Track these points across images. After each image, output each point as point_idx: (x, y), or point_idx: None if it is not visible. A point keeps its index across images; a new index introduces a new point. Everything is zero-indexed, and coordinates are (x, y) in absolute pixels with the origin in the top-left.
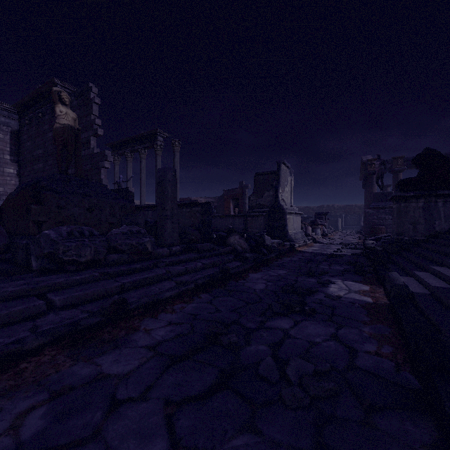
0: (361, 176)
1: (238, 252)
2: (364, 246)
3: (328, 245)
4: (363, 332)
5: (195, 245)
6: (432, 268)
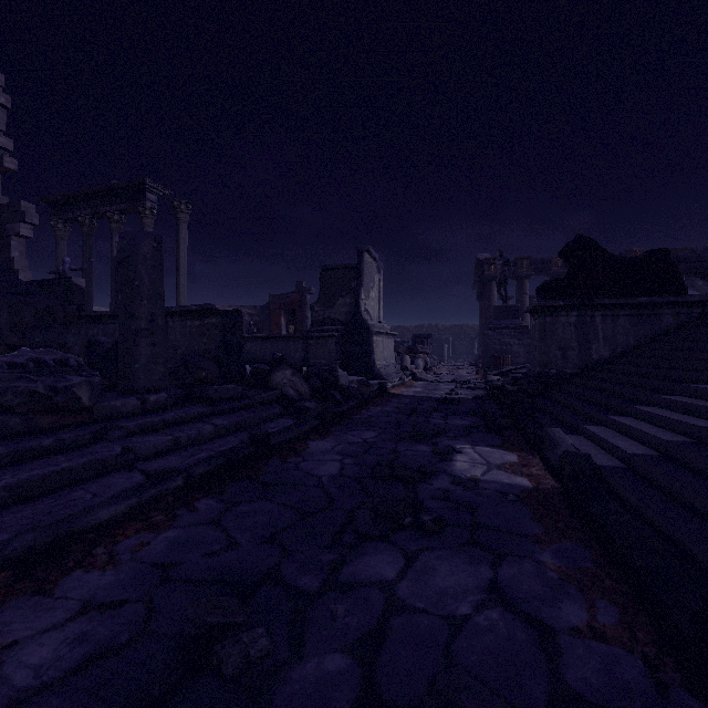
0: (476, 282)
1: (289, 400)
2: (488, 384)
3: (435, 384)
4: (544, 566)
5: (202, 388)
6: (613, 419)
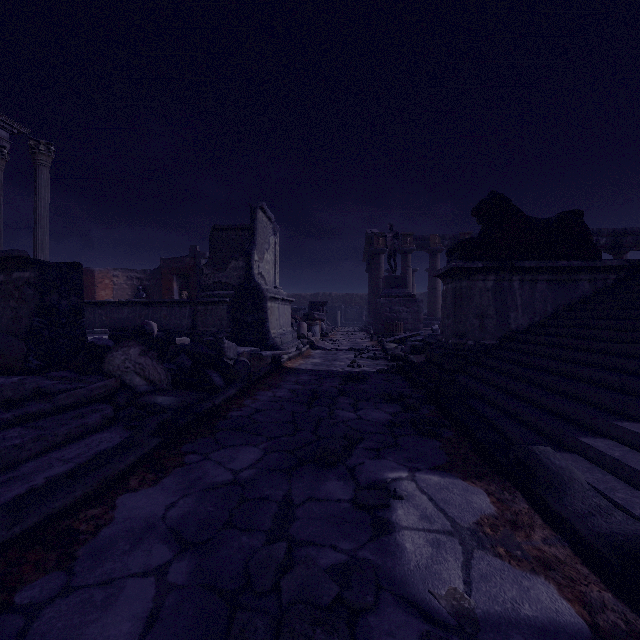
0: (365, 255)
1: (133, 393)
2: (388, 353)
3: (333, 353)
4: None
5: None
6: (634, 432)
